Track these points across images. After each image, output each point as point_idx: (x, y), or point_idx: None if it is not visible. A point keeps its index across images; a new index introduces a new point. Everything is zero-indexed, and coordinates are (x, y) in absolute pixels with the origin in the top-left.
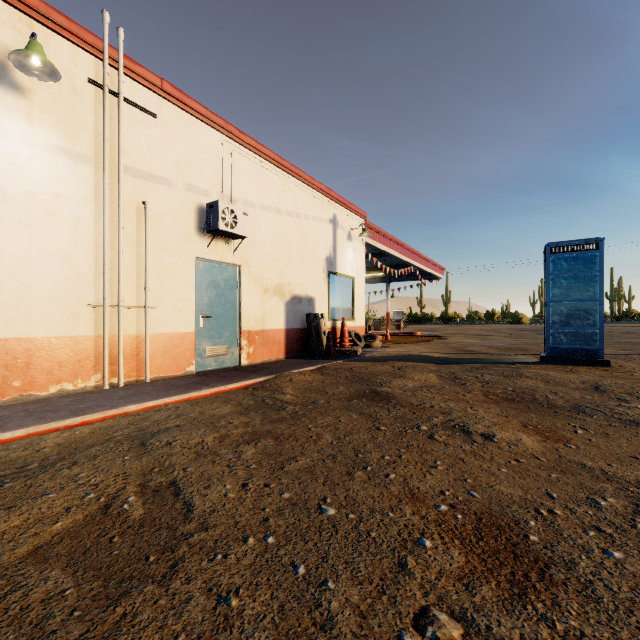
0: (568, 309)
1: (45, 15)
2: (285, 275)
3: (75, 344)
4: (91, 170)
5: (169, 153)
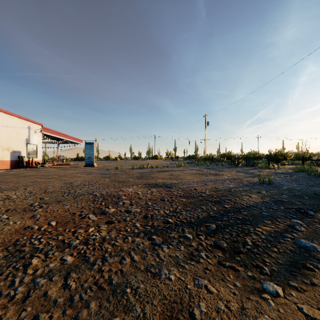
0: (89, 156)
1: None
2: (10, 145)
3: None
4: None
5: None
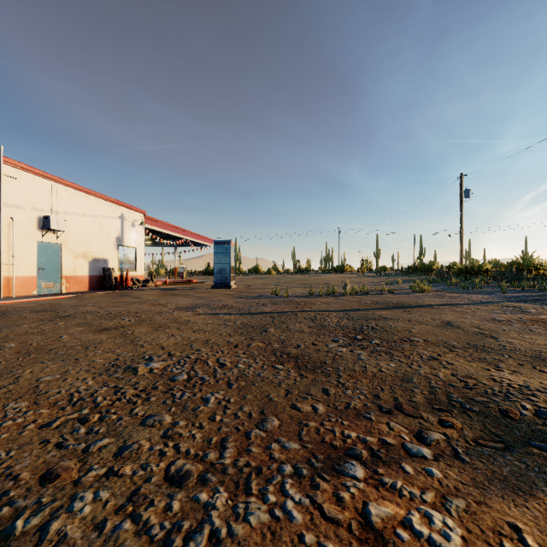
0: (220, 267)
1: None
2: (89, 248)
3: None
4: None
5: (23, 194)
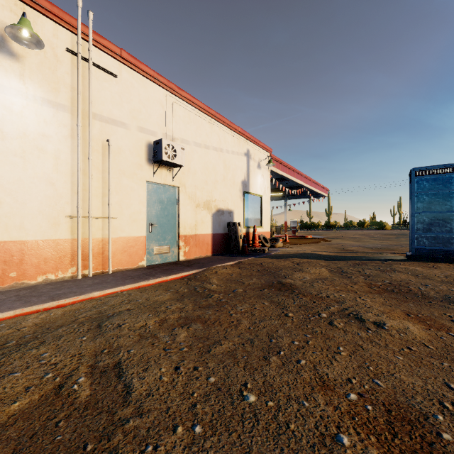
0: (429, 219)
1: (34, 1)
2: (212, 194)
3: (56, 245)
4: (68, 116)
5: (126, 104)
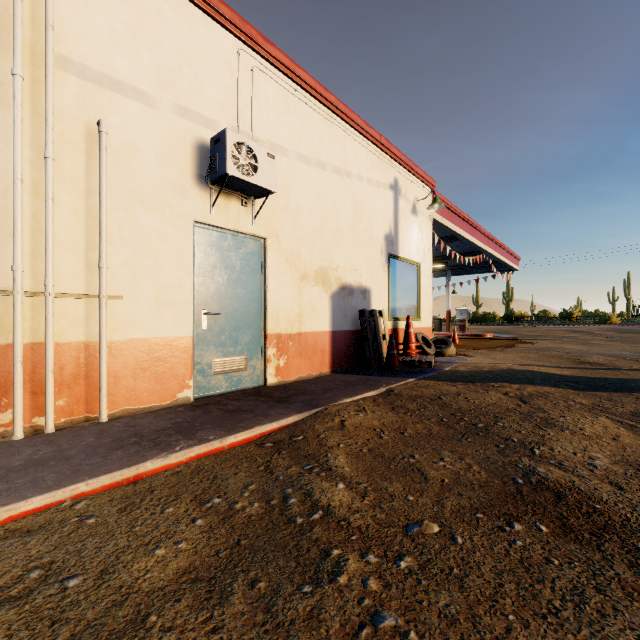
0: None
1: None
2: (331, 256)
3: None
4: None
5: (147, 51)
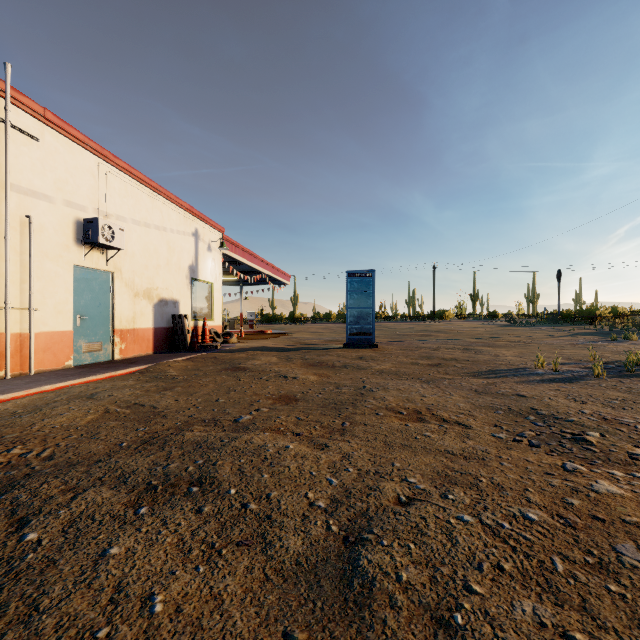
0: (358, 313)
1: None
2: (153, 281)
3: None
4: None
5: (50, 172)
